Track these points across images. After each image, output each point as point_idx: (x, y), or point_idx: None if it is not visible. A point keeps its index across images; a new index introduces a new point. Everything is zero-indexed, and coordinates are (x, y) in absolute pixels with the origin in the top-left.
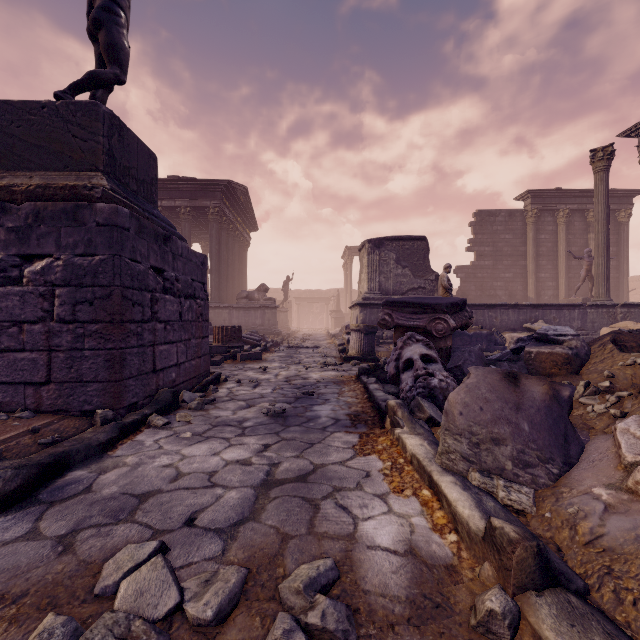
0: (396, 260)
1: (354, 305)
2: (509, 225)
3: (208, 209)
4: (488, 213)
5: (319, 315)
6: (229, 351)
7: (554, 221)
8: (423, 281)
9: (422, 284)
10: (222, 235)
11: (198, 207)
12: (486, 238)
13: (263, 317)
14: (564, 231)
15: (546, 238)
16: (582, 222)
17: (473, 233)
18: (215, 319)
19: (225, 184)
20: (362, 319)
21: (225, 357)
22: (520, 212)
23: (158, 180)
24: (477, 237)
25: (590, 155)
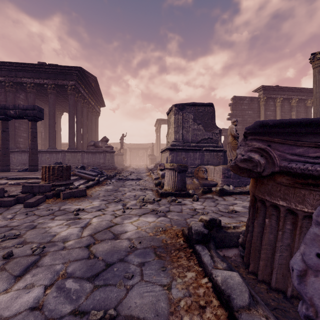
0: (193, 119)
1: (165, 150)
2: (250, 106)
3: (67, 86)
4: (239, 98)
5: (142, 157)
6: (55, 189)
7: (274, 104)
8: (211, 134)
9: (210, 136)
10: (78, 105)
11: (60, 85)
12: (238, 113)
13: (104, 158)
14: (280, 110)
15: (270, 114)
16: (288, 105)
17: (231, 109)
18: (72, 159)
19: (78, 70)
20: (171, 159)
21: (47, 196)
22: (256, 98)
23: (30, 64)
24: (233, 112)
25: (312, 56)
